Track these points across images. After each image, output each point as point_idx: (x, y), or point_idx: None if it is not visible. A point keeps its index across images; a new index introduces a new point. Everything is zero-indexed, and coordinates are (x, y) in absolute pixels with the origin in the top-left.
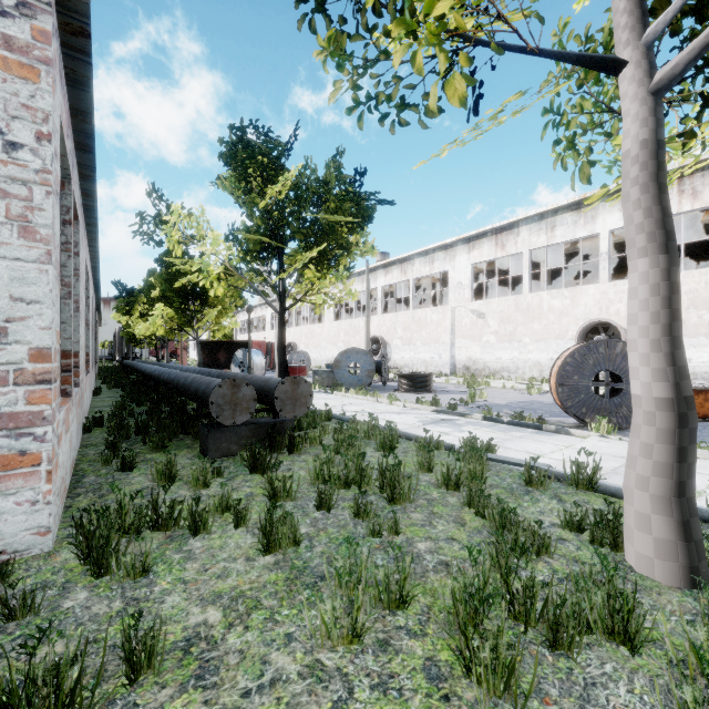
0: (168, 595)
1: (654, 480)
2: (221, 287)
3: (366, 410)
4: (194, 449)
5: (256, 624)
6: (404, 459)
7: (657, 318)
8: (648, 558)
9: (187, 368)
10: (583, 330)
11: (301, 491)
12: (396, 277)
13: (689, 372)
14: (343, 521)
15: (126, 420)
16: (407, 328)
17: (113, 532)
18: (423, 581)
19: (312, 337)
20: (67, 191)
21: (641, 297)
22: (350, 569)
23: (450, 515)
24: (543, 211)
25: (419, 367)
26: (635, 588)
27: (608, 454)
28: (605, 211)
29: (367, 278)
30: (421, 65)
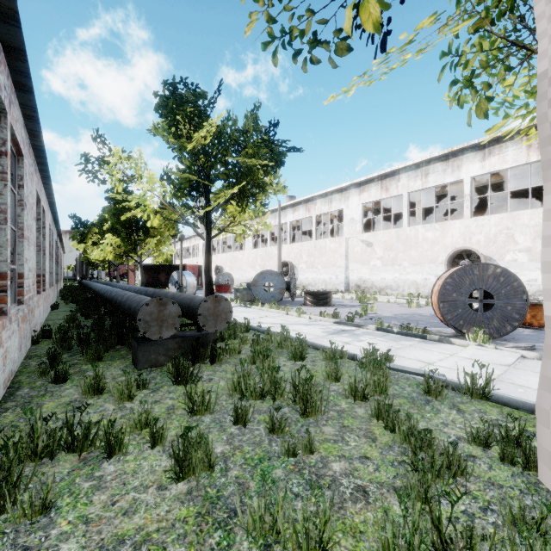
0: (65, 541)
1: None
2: (156, 219)
3: (278, 322)
4: (127, 359)
5: None
6: (313, 368)
7: None
8: None
9: (129, 287)
10: (450, 256)
11: (220, 403)
12: (301, 214)
13: (535, 290)
14: (259, 437)
15: (71, 332)
16: (310, 254)
17: (15, 463)
18: (342, 514)
19: (235, 261)
20: (3, 124)
21: None
22: (265, 504)
23: (360, 429)
24: (419, 161)
25: (320, 285)
26: None
27: (488, 362)
28: (468, 161)
29: (279, 215)
30: None
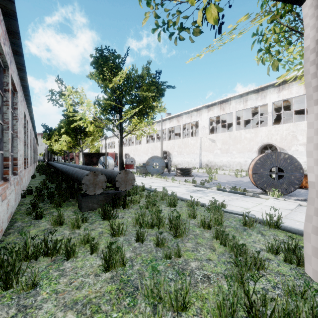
0: (45, 303)
1: None
2: (91, 126)
3: (161, 185)
4: (75, 206)
5: None
6: (181, 211)
7: None
8: None
9: (76, 165)
10: (260, 148)
11: (128, 230)
12: (174, 123)
13: None
14: (150, 248)
15: (43, 191)
16: (179, 147)
17: (17, 261)
18: (196, 289)
19: (136, 151)
20: (6, 74)
21: (316, 127)
22: (154, 284)
23: (206, 244)
24: (242, 93)
25: (185, 164)
26: None
27: (280, 208)
28: (270, 93)
29: (161, 124)
30: None
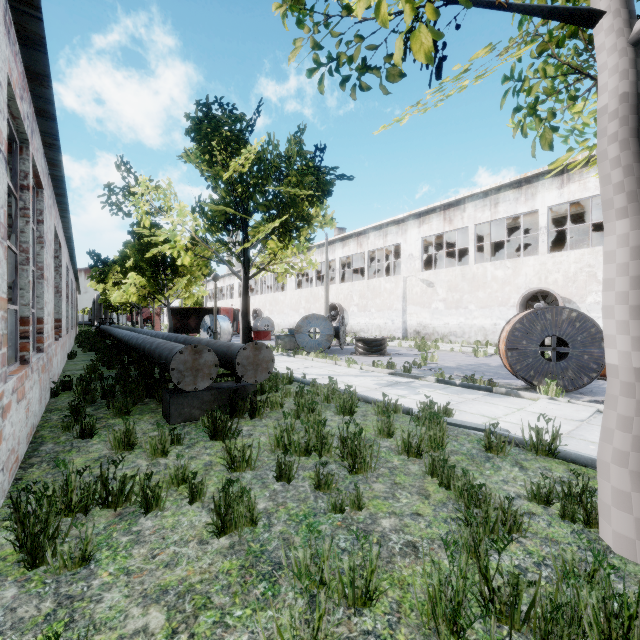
0: (108, 591)
1: (634, 455)
2: (187, 256)
3: (325, 373)
4: (157, 413)
5: (203, 630)
6: (364, 423)
7: (638, 283)
8: (629, 540)
9: (157, 333)
10: (524, 298)
11: (261, 459)
12: (352, 249)
13: None
14: (304, 493)
15: (94, 384)
16: (362, 296)
17: (52, 515)
18: (390, 567)
19: (276, 304)
20: (24, 156)
21: (620, 261)
22: (311, 557)
23: (413, 486)
24: (487, 188)
25: (373, 331)
26: (638, 592)
27: (560, 417)
28: (544, 188)
29: (326, 250)
30: (386, 16)
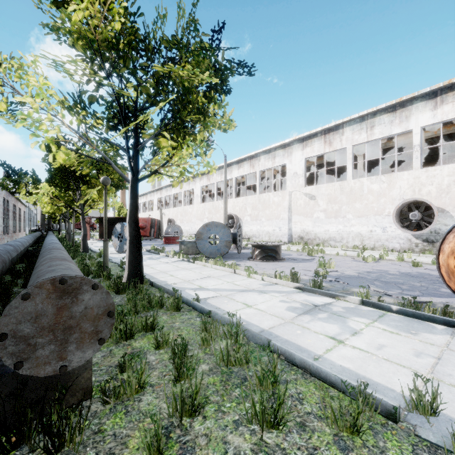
0: None
1: None
2: (60, 152)
3: (224, 286)
4: None
5: None
6: None
7: None
8: None
9: (45, 241)
10: (399, 208)
11: None
12: (246, 170)
13: None
14: None
15: None
16: (254, 208)
17: None
18: None
19: (185, 215)
20: None
21: None
22: None
23: None
24: (364, 113)
25: (264, 237)
26: None
27: None
28: (418, 111)
29: (225, 169)
30: None
